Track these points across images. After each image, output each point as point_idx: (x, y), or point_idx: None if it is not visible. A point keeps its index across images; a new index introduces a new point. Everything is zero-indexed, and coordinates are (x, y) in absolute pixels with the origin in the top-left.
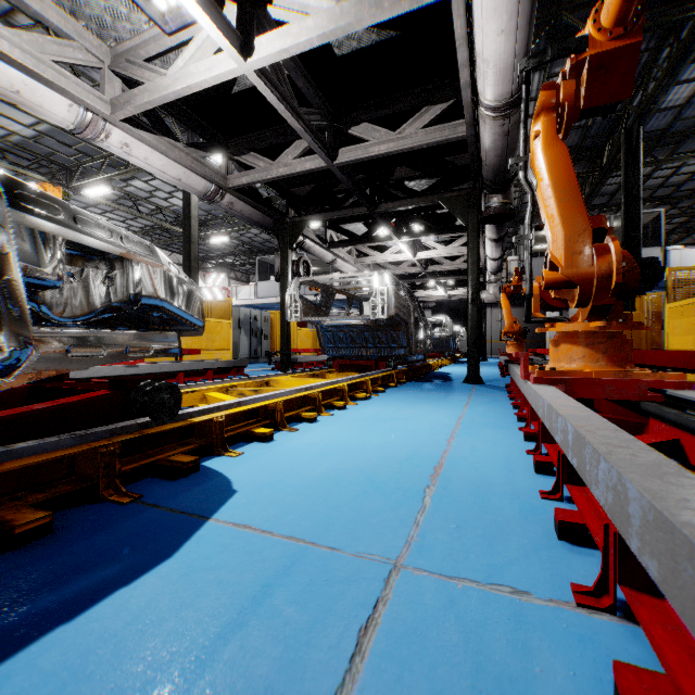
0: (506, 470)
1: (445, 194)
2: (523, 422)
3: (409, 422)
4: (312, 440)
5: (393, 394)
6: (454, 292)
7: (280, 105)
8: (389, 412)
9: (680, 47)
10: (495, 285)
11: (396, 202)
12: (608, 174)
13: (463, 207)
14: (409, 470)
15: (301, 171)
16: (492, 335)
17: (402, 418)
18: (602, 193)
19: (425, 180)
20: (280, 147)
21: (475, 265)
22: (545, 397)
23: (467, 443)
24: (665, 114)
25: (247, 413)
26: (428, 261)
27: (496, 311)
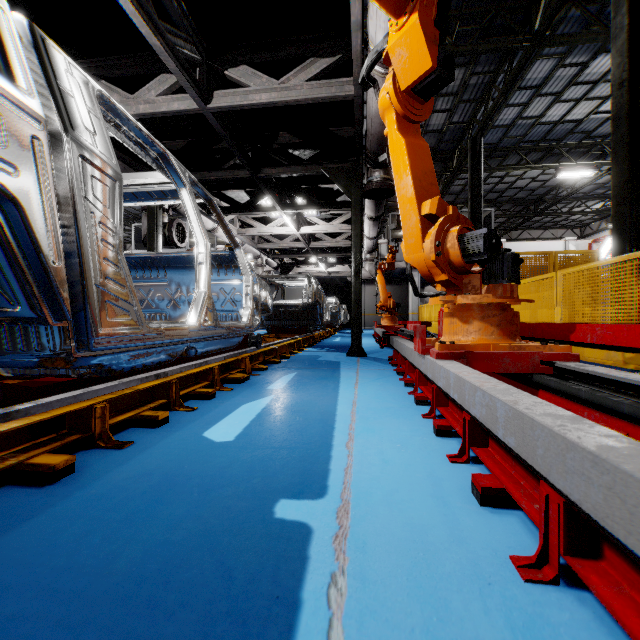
0: (440, 504)
1: (329, 165)
2: (423, 405)
3: (295, 415)
4: (145, 465)
5: (276, 373)
6: (334, 269)
7: (128, 4)
8: (270, 399)
9: (514, 72)
10: (371, 262)
11: (280, 168)
12: (456, 176)
13: (346, 179)
14: (298, 528)
15: (167, 110)
16: (365, 308)
17: (286, 409)
18: (450, 192)
19: (309, 151)
20: (143, 83)
21: (358, 238)
22: (496, 394)
23: (372, 448)
24: (498, 131)
25: (33, 427)
26: (311, 237)
27: (369, 287)
